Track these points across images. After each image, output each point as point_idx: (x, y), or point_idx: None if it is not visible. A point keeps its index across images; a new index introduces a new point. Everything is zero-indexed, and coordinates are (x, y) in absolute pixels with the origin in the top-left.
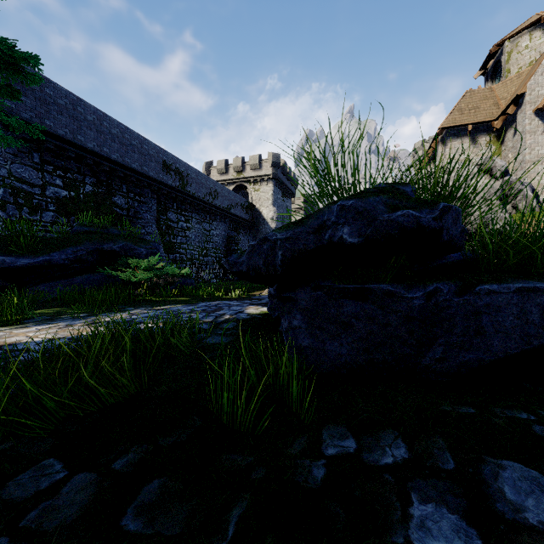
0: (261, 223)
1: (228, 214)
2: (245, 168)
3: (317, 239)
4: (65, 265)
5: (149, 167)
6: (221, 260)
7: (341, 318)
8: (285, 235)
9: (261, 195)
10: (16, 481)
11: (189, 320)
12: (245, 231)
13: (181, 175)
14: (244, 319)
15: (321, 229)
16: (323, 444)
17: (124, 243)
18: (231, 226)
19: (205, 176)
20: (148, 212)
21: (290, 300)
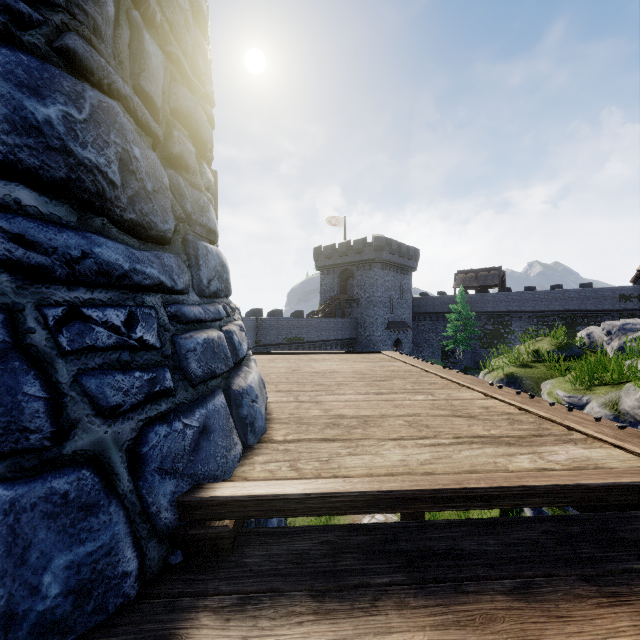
0: None
1: None
2: None
3: None
4: None
5: (603, 304)
6: None
7: None
8: None
9: None
10: None
11: None
12: None
13: None
14: None
15: None
16: None
17: None
18: None
19: None
20: None
21: None
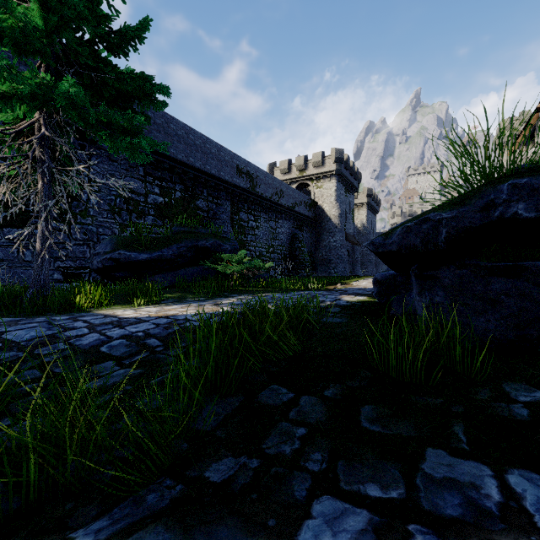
0: (323, 220)
1: (292, 212)
2: (307, 166)
3: (484, 216)
4: (171, 259)
5: (225, 171)
6: (286, 257)
7: (488, 295)
8: (450, 214)
9: (323, 191)
10: (263, 395)
11: (311, 301)
12: (308, 228)
13: (251, 177)
14: (345, 305)
15: (489, 207)
16: (511, 394)
17: (214, 240)
18: (295, 224)
19: (272, 177)
20: (224, 213)
21: (431, 278)
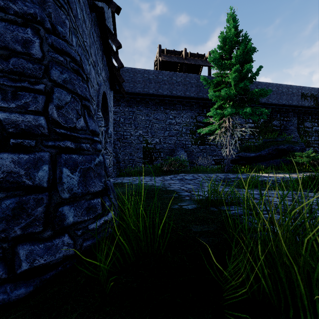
0: None
1: None
2: None
3: None
4: (265, 156)
5: (292, 100)
6: None
7: None
8: None
9: None
10: None
11: None
12: None
13: (315, 97)
14: None
15: None
16: None
17: (288, 145)
18: None
19: None
20: (292, 126)
21: None
